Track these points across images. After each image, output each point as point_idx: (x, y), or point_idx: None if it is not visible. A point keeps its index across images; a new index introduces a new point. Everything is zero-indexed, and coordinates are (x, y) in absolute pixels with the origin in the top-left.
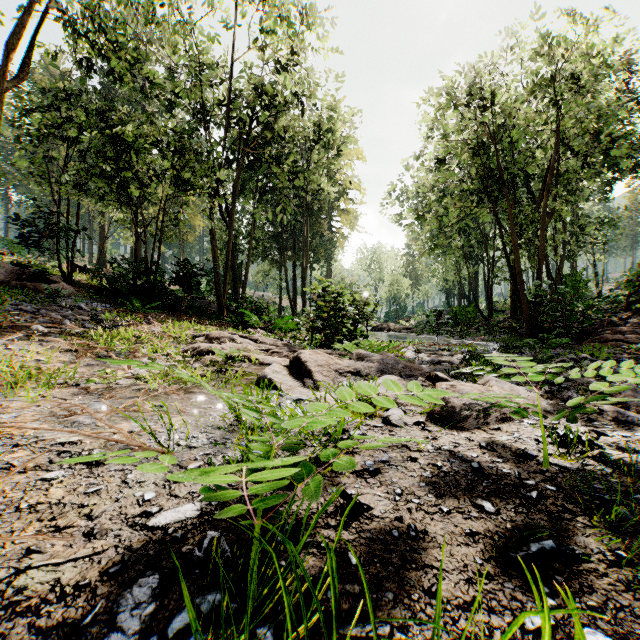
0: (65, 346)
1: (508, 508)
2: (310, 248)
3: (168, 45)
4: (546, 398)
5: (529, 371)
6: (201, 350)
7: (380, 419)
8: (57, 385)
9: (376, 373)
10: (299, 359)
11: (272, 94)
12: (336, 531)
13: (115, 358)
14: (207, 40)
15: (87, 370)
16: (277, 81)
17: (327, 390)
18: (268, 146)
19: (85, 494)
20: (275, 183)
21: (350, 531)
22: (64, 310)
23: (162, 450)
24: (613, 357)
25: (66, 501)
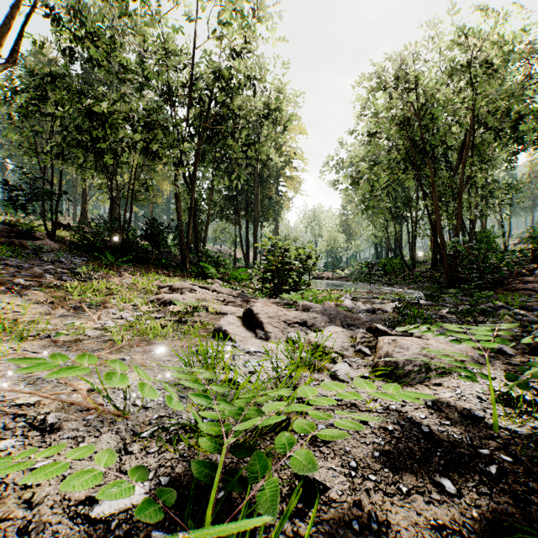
0: (43, 298)
1: (469, 487)
2: (260, 209)
3: (139, 35)
4: (477, 348)
5: (480, 337)
6: (165, 300)
7: (327, 373)
8: (30, 337)
9: (320, 323)
10: (251, 311)
11: (228, 77)
12: (292, 522)
13: (86, 309)
14: (172, 31)
15: (60, 321)
16: (232, 66)
17: (277, 341)
18: (225, 122)
19: (31, 471)
20: (231, 154)
21: (307, 522)
22: (46, 264)
23: (118, 412)
24: (525, 305)
25: (10, 480)
